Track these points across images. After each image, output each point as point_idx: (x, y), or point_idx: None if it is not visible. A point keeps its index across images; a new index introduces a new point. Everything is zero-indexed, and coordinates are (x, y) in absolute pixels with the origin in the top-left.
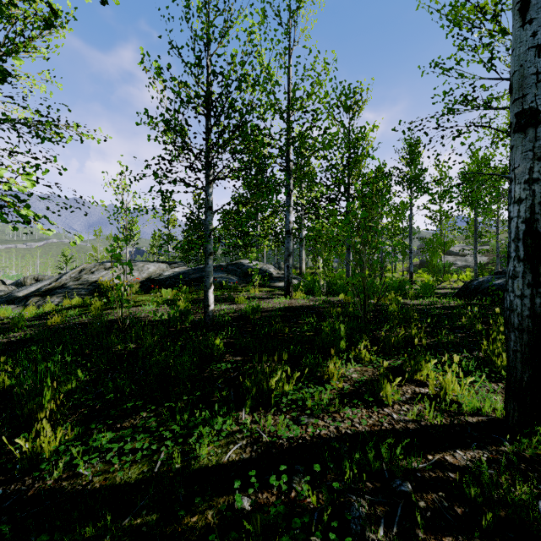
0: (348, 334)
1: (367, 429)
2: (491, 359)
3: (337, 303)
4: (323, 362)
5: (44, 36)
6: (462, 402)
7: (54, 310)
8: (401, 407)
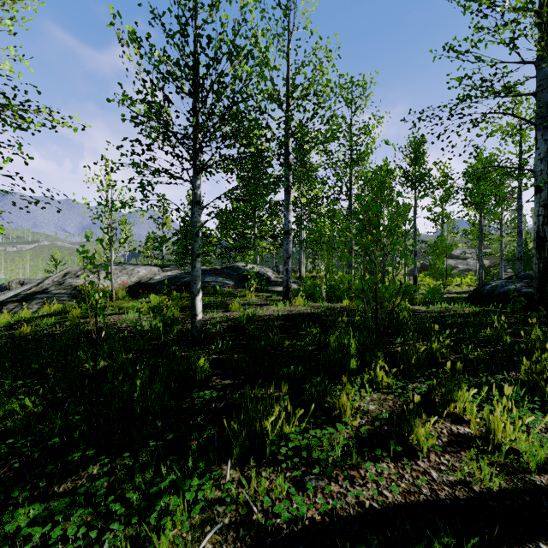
0: (360, 351)
1: (400, 501)
2: (536, 383)
3: (341, 310)
4: (330, 387)
5: (5, 3)
6: (518, 449)
7: (29, 318)
8: (440, 457)
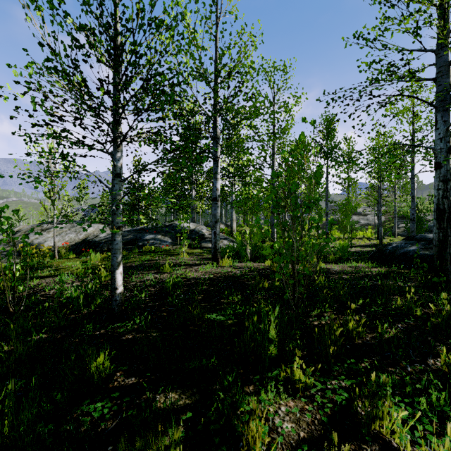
0: (276, 340)
1: None
2: None
3: (263, 272)
4: (243, 387)
5: None
6: None
7: None
8: None
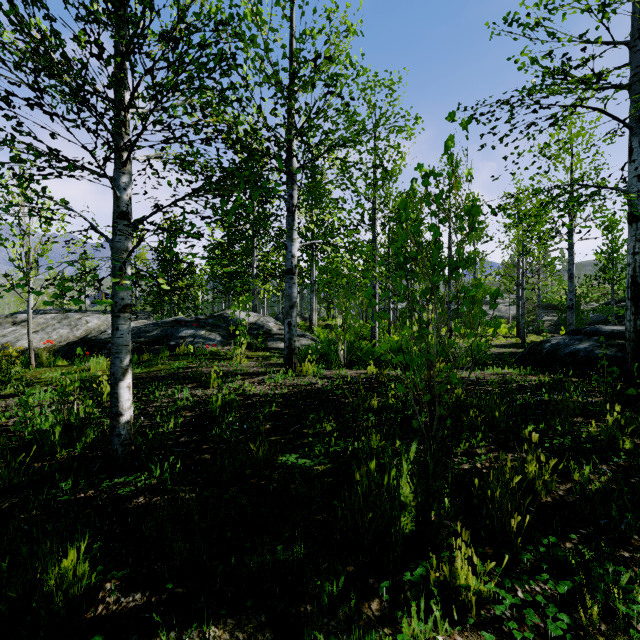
0: (414, 505)
1: None
2: None
3: (366, 383)
4: (360, 606)
5: None
6: None
7: None
8: None
